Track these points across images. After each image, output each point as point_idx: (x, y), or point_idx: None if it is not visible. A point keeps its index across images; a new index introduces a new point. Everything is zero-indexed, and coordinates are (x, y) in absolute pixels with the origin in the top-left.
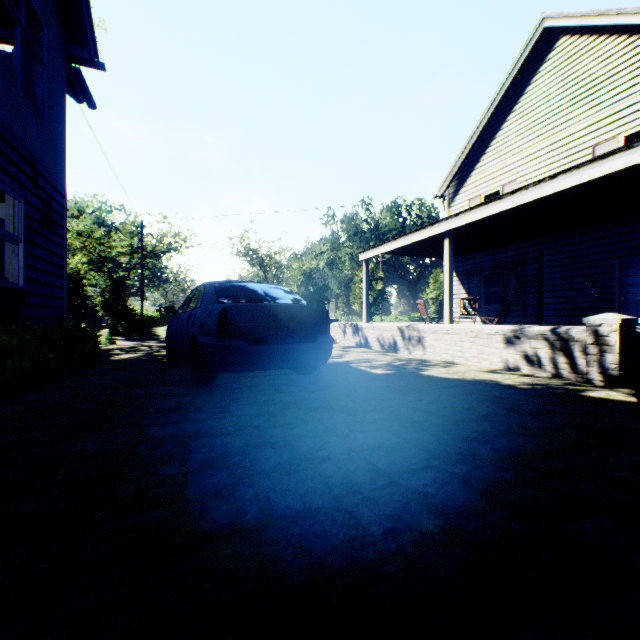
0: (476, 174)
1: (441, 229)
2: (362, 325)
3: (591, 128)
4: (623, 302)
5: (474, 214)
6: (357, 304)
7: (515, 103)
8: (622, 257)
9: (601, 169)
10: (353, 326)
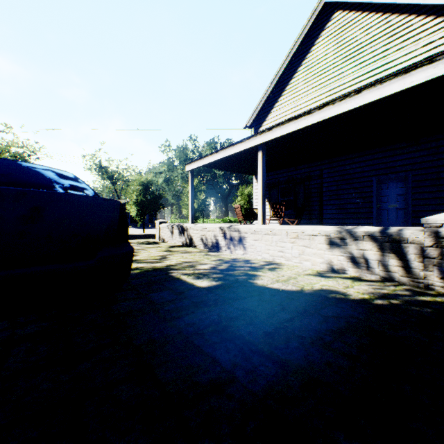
0: (275, 111)
1: (256, 142)
2: (188, 226)
3: (357, 80)
4: (379, 208)
5: (285, 128)
6: (186, 209)
7: (303, 59)
8: (378, 175)
9: (404, 83)
10: (180, 227)
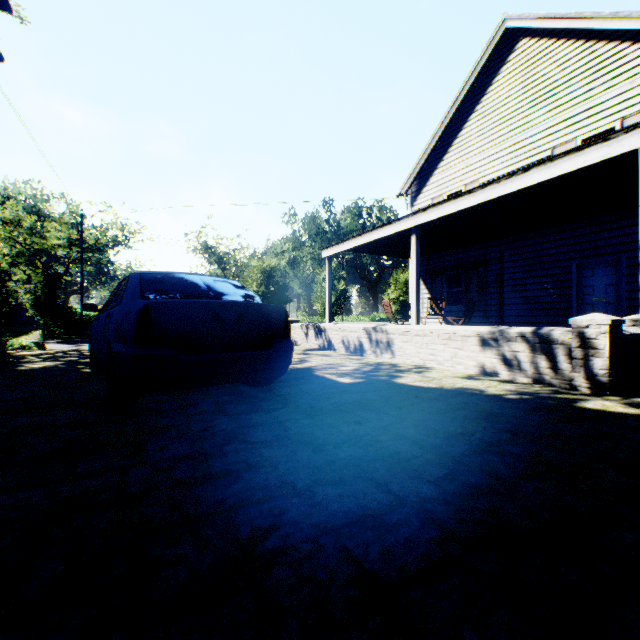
0: (439, 173)
1: (408, 224)
2: (325, 326)
3: (550, 130)
4: (580, 303)
5: (443, 209)
6: (319, 304)
7: (477, 103)
8: (579, 258)
9: (576, 162)
10: (316, 327)
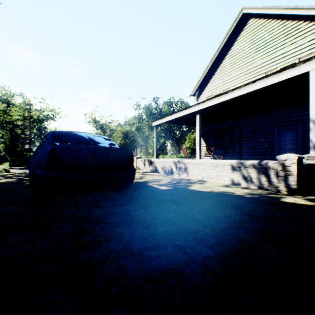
0: (210, 84)
1: (195, 109)
2: (154, 160)
3: (264, 64)
4: (279, 148)
5: (212, 101)
6: (151, 149)
7: (229, 50)
8: (278, 127)
9: (279, 78)
10: (149, 160)
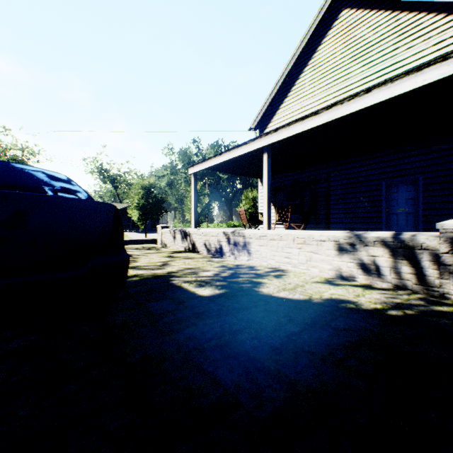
0: (281, 112)
1: (261, 144)
2: (190, 231)
3: (365, 80)
4: (388, 212)
5: (292, 129)
6: (189, 214)
7: (310, 58)
8: (387, 178)
9: (416, 81)
10: (182, 232)
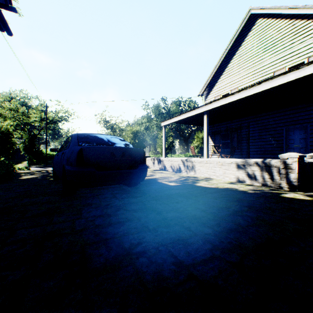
0: (218, 84)
1: (203, 110)
2: (163, 159)
3: (272, 63)
4: (287, 147)
5: (219, 102)
6: (160, 148)
7: (237, 50)
8: (287, 126)
9: (283, 79)
10: (158, 159)
